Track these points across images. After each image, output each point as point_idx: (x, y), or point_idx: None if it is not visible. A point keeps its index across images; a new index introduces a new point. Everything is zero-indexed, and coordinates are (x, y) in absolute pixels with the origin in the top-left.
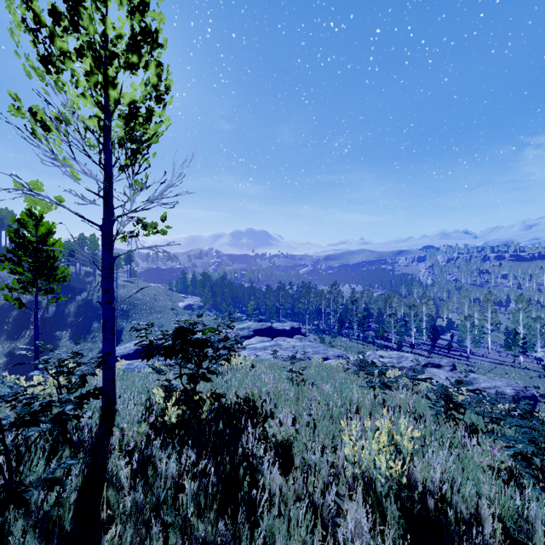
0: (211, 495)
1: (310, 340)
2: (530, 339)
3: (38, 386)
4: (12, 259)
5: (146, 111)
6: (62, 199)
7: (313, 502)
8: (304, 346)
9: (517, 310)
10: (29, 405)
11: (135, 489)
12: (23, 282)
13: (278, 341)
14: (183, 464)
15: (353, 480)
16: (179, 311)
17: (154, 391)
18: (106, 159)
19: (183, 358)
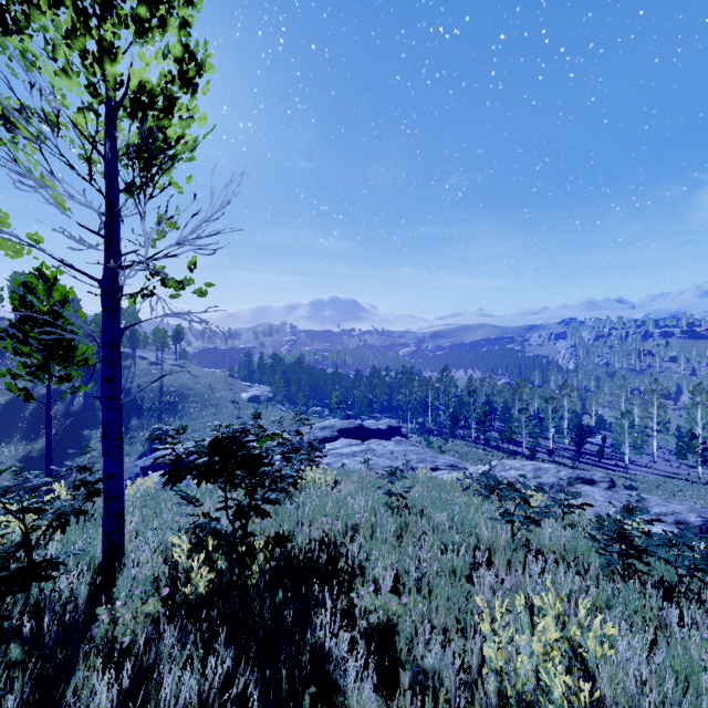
0: None
1: (413, 443)
2: None
3: (8, 523)
4: (15, 335)
5: (164, 98)
6: (40, 239)
7: None
8: (405, 451)
9: (694, 404)
10: None
11: None
12: (30, 366)
13: (371, 445)
14: (209, 678)
15: (499, 702)
16: (242, 404)
17: (175, 539)
18: (109, 178)
19: (227, 483)
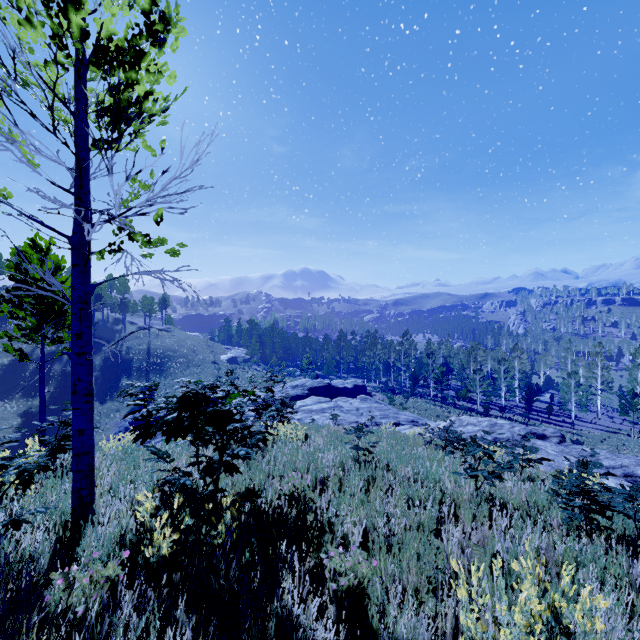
0: None
1: (377, 401)
2: None
3: None
4: (11, 300)
5: (130, 48)
6: (8, 195)
7: None
8: (370, 408)
9: (635, 366)
10: None
11: None
12: (24, 328)
13: (339, 402)
14: None
15: None
16: (221, 365)
17: (140, 496)
18: (78, 135)
19: (196, 439)
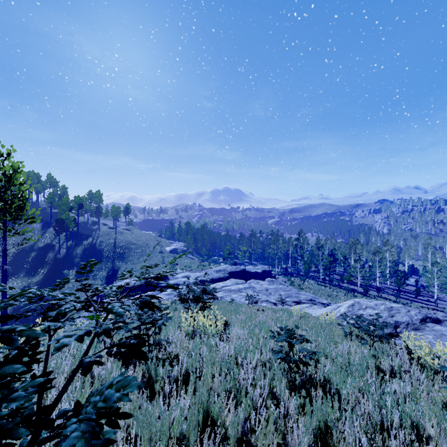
0: None
1: (281, 282)
2: None
3: None
4: None
5: None
6: None
7: None
8: (276, 289)
9: None
10: None
11: None
12: None
13: (252, 284)
14: None
15: None
16: (165, 254)
17: None
18: None
19: None
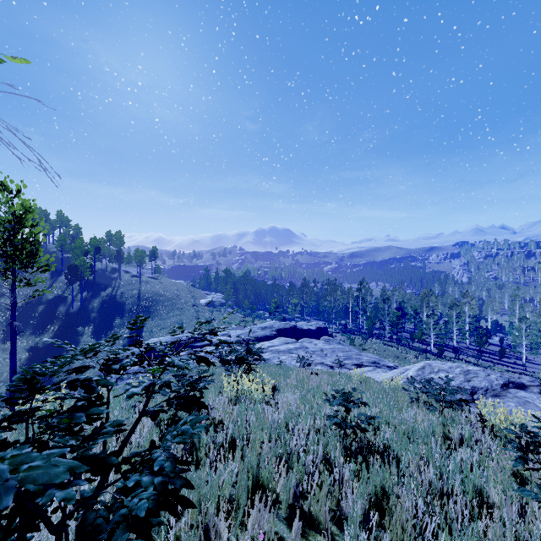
0: None
1: (339, 342)
2: None
3: None
4: None
5: None
6: None
7: None
8: (333, 349)
9: None
10: None
11: None
12: None
13: (304, 343)
14: None
15: None
16: (200, 308)
17: None
18: None
19: None
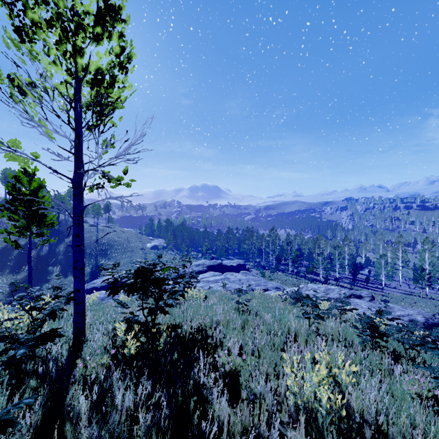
0: (164, 426)
1: (253, 274)
2: (435, 274)
3: (18, 318)
4: (10, 208)
5: (110, 77)
6: (38, 155)
7: (259, 434)
8: (248, 279)
9: (423, 250)
10: (2, 339)
11: (92, 423)
12: (18, 227)
13: (227, 275)
14: (139, 395)
15: (295, 409)
16: (147, 250)
17: (116, 324)
18: (77, 121)
19: (144, 294)
